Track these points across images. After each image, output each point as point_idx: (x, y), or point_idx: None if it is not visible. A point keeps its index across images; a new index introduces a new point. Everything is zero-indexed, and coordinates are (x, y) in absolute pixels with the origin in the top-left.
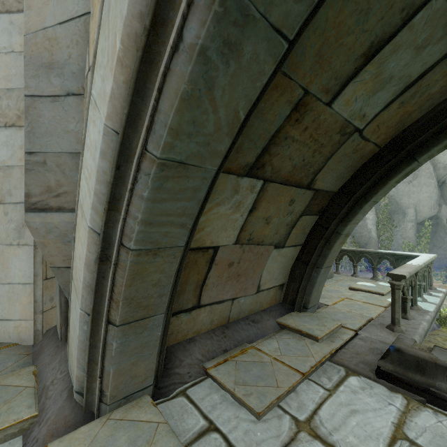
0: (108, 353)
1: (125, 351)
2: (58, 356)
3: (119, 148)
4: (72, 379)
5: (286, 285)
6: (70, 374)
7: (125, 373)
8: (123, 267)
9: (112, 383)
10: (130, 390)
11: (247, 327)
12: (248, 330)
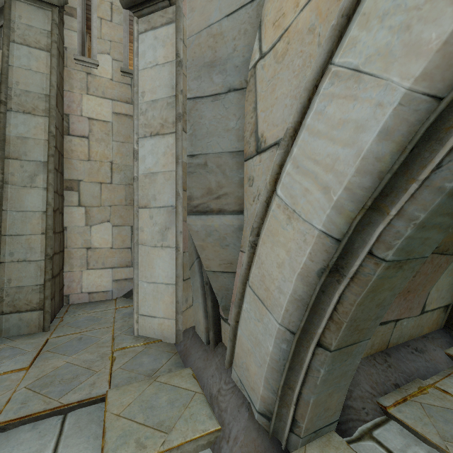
0: (310, 380)
1: (327, 380)
2: (212, 362)
3: (433, 119)
4: (250, 396)
5: (450, 306)
6: (239, 388)
7: (320, 404)
8: (362, 281)
9: (308, 414)
10: (320, 423)
11: (412, 357)
12: (415, 361)
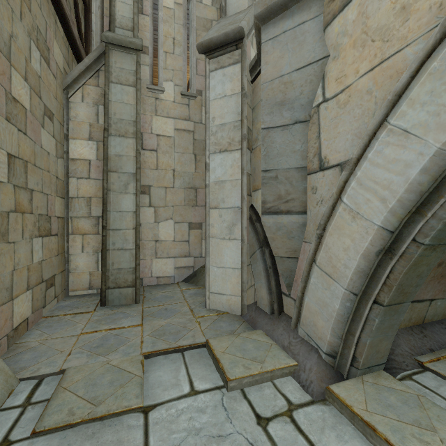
0: (367, 327)
1: (379, 328)
2: (278, 326)
3: None
4: (317, 344)
5: None
6: (306, 340)
7: (373, 346)
8: (407, 258)
9: (365, 352)
10: (372, 362)
11: (445, 332)
12: None
